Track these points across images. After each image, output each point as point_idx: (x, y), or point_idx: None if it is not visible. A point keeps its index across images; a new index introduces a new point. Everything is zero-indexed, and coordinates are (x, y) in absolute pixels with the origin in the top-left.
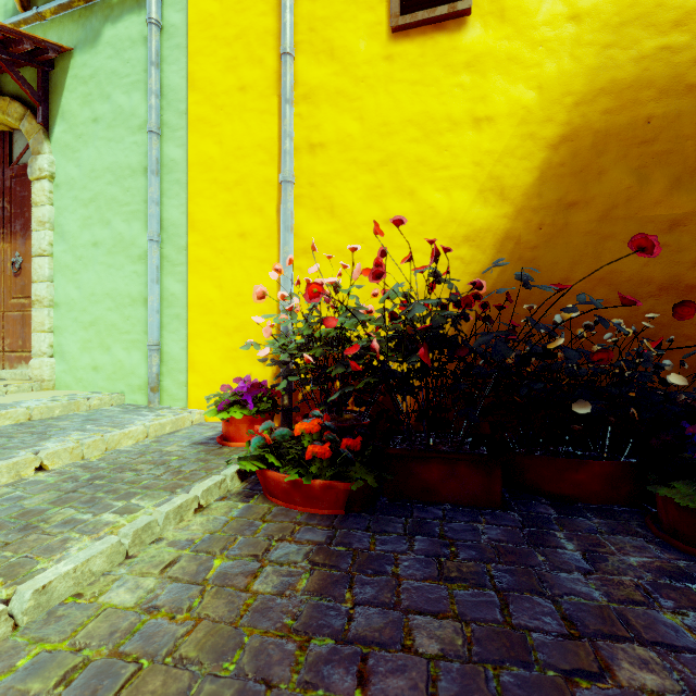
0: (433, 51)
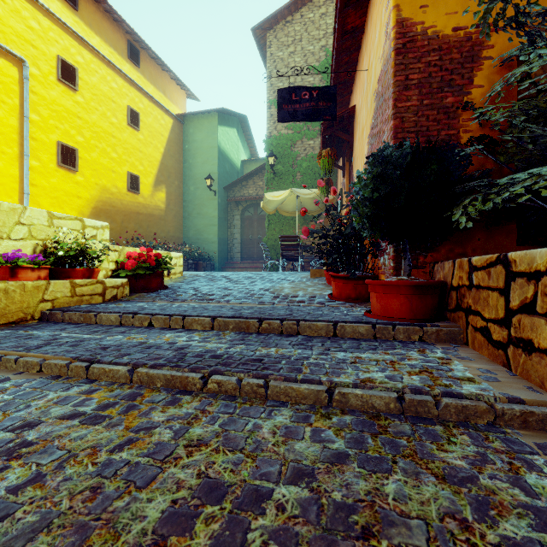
0: (68, 175)
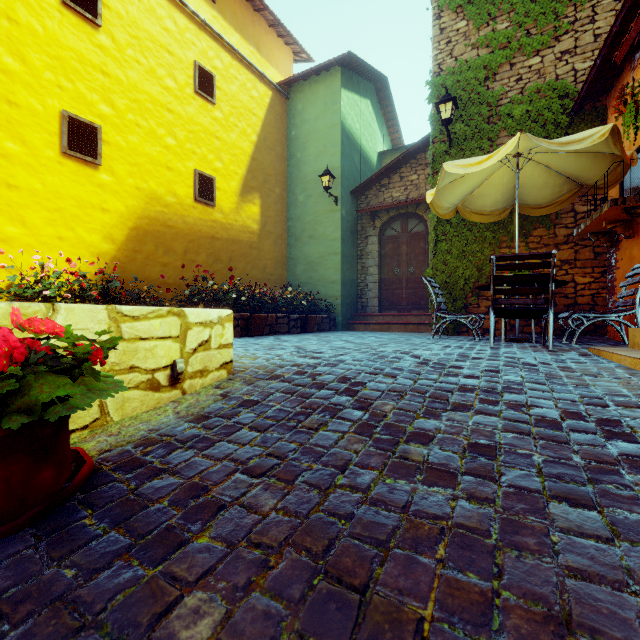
0: (84, 172)
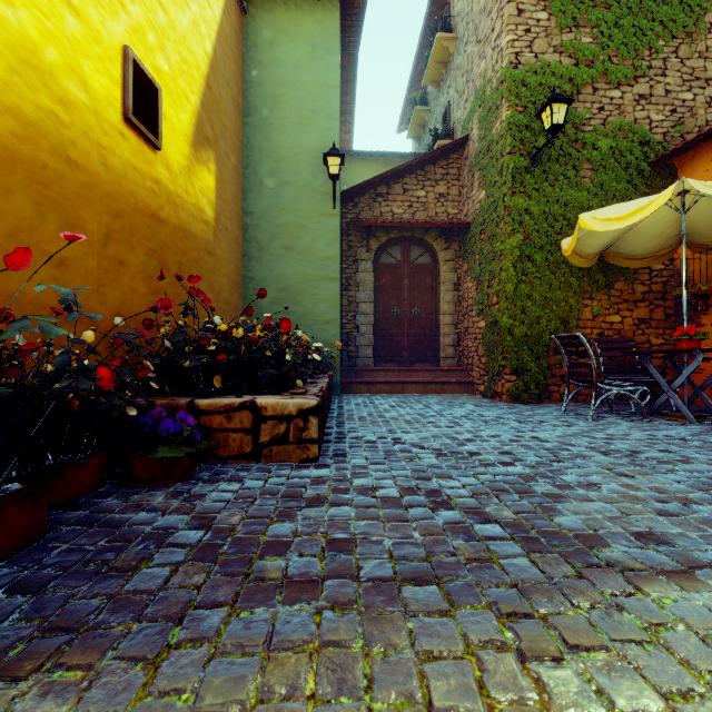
0: None
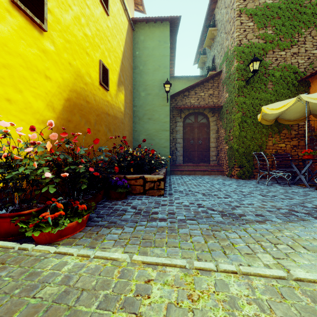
0: (31, 32)
